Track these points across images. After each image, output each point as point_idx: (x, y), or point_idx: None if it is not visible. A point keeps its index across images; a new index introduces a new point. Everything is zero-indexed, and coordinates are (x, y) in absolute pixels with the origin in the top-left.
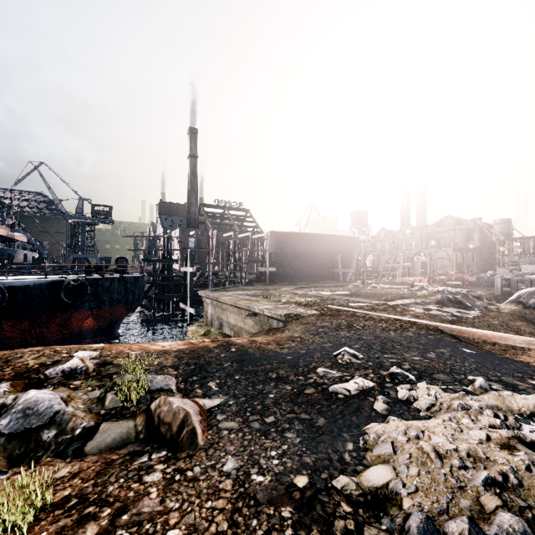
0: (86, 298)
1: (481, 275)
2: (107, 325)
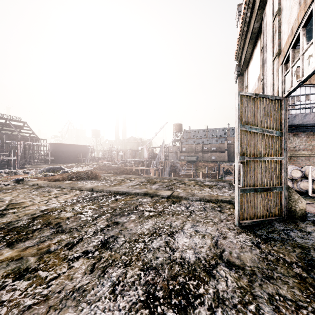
0: None
1: None
2: None
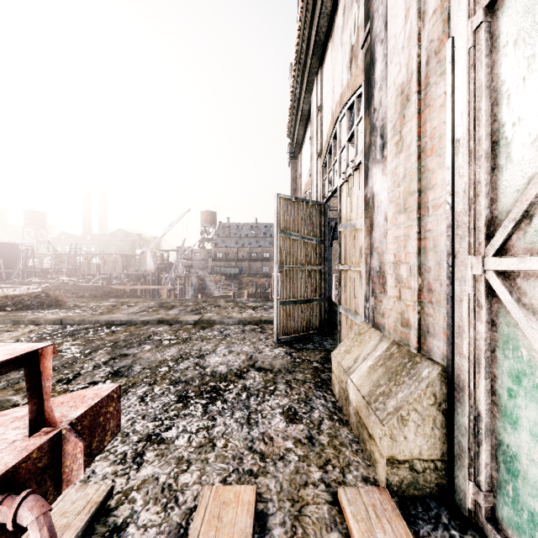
0: None
1: None
2: None
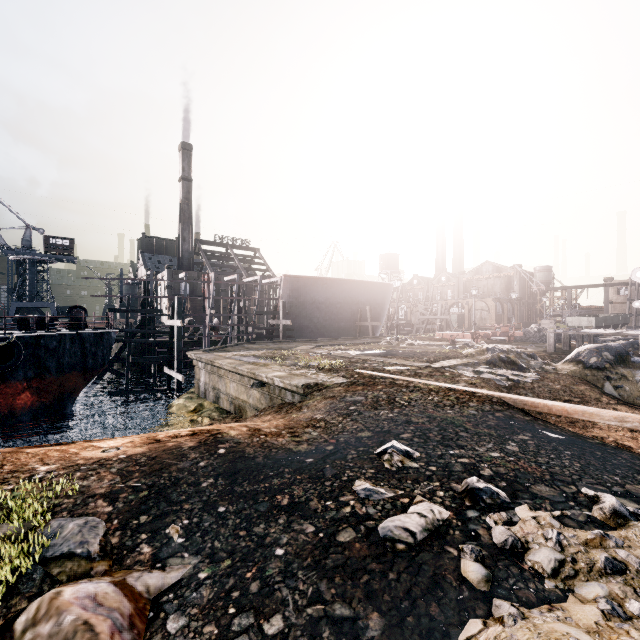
0: (19, 365)
1: (528, 329)
2: (54, 401)
